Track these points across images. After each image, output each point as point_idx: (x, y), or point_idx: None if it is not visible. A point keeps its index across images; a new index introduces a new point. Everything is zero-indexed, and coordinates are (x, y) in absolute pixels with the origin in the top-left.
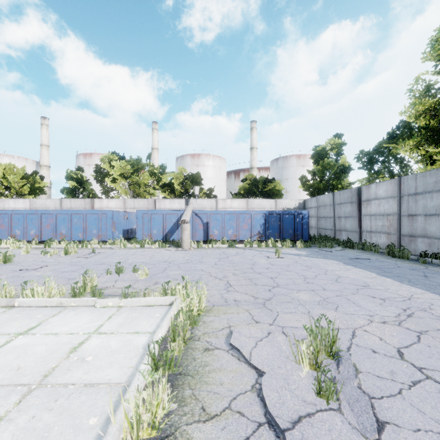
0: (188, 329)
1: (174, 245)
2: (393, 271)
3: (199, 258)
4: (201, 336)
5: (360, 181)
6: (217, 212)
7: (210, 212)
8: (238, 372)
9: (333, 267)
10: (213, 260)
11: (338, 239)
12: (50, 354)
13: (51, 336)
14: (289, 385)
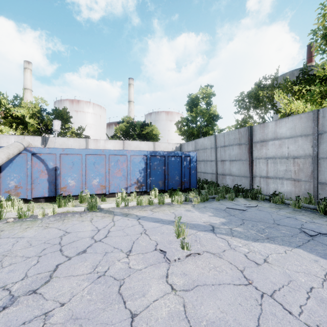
0: None
1: None
2: None
3: None
4: None
5: (229, 128)
6: (73, 152)
7: (61, 152)
8: None
9: None
10: None
11: (226, 185)
12: None
13: None
14: None
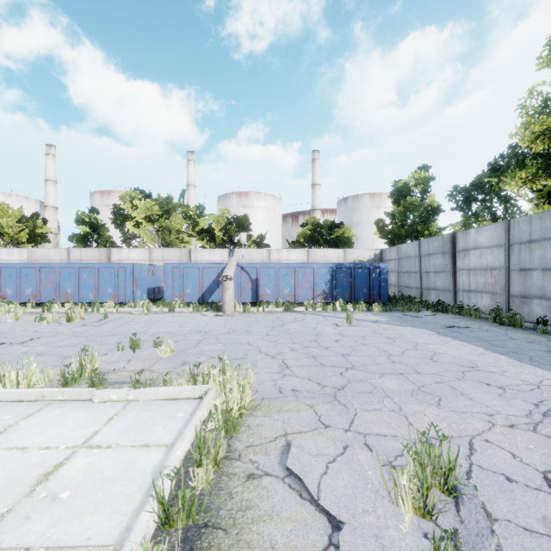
0: (221, 444)
1: (214, 309)
2: (506, 344)
3: (245, 327)
4: (242, 452)
5: (453, 225)
6: (270, 266)
7: (261, 266)
8: (300, 521)
9: (424, 339)
10: (264, 330)
11: (426, 300)
12: (5, 486)
13: (15, 453)
14: (384, 550)
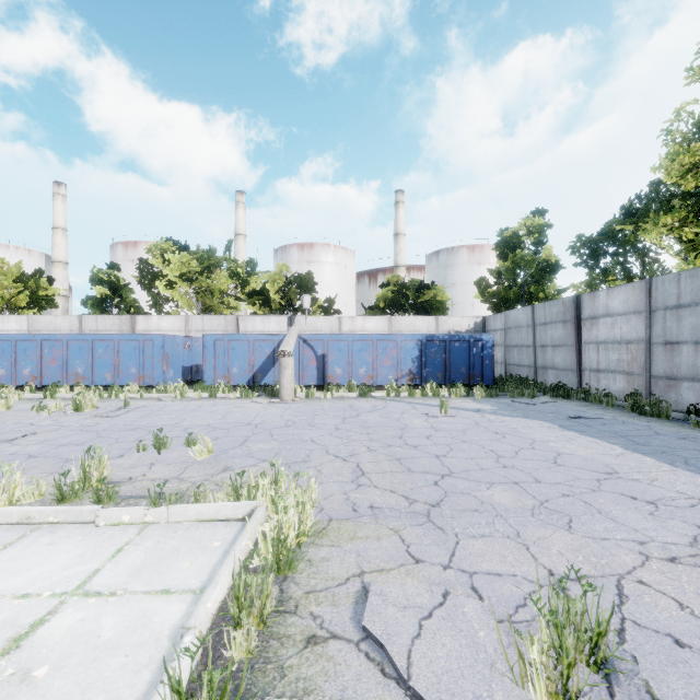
0: (270, 593)
1: (268, 394)
2: (650, 441)
3: (309, 418)
4: (300, 601)
5: (576, 286)
6: (340, 338)
7: (329, 338)
8: None
9: (543, 435)
10: (332, 422)
11: (542, 383)
12: None
13: None
14: None
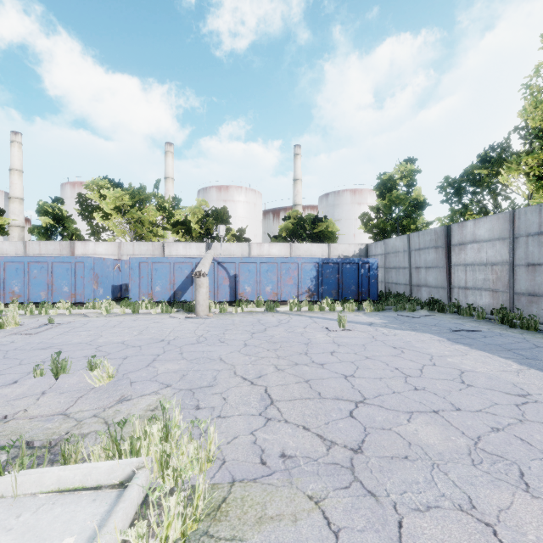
0: None
1: (185, 310)
2: (537, 355)
3: (220, 333)
4: None
5: (440, 220)
6: (250, 261)
7: (240, 261)
8: None
9: (437, 349)
10: (241, 337)
11: (418, 298)
12: None
13: None
14: None
